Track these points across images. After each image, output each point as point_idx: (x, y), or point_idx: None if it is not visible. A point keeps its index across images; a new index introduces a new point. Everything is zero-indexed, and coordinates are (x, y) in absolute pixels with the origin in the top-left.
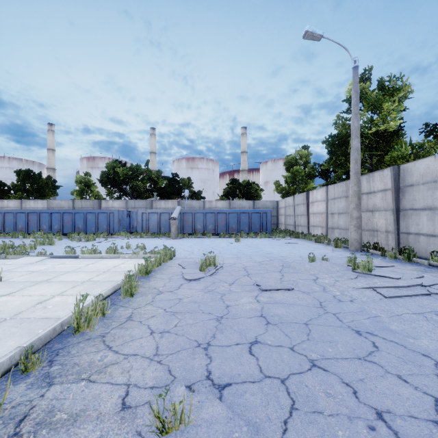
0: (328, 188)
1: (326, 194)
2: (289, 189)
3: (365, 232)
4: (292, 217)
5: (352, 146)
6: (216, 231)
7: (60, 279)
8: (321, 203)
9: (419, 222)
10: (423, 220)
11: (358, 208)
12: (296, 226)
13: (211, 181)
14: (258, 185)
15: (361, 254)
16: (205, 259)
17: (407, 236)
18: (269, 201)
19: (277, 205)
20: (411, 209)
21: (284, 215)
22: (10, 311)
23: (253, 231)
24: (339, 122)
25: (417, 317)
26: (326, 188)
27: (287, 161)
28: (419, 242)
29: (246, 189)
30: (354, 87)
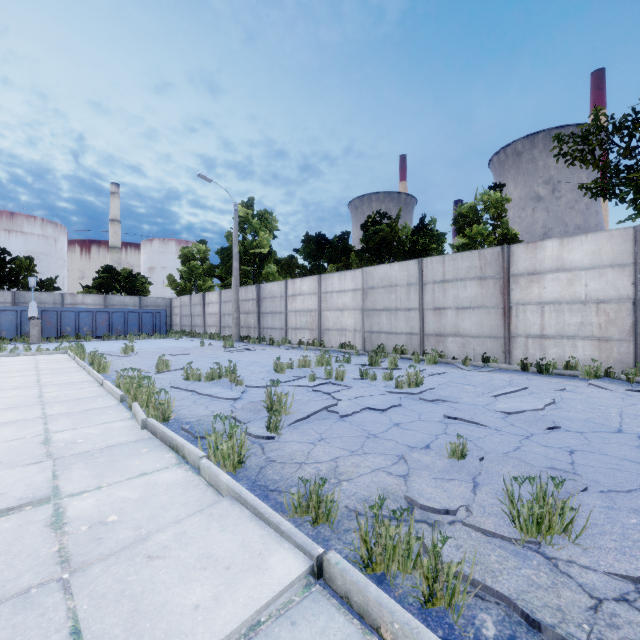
0: (221, 292)
1: (220, 297)
2: (185, 286)
3: (244, 329)
4: (189, 317)
5: (234, 266)
6: (95, 334)
7: (6, 364)
8: (216, 305)
9: (268, 321)
10: (269, 319)
11: (238, 311)
12: (193, 326)
13: (51, 257)
14: (145, 278)
15: (237, 343)
16: (125, 347)
17: (263, 330)
18: (161, 298)
19: (171, 303)
20: (265, 313)
21: (180, 315)
22: (28, 369)
23: (145, 333)
24: (230, 236)
25: (237, 354)
26: (220, 292)
27: (183, 254)
28: (268, 333)
29: (129, 282)
30: (235, 224)
